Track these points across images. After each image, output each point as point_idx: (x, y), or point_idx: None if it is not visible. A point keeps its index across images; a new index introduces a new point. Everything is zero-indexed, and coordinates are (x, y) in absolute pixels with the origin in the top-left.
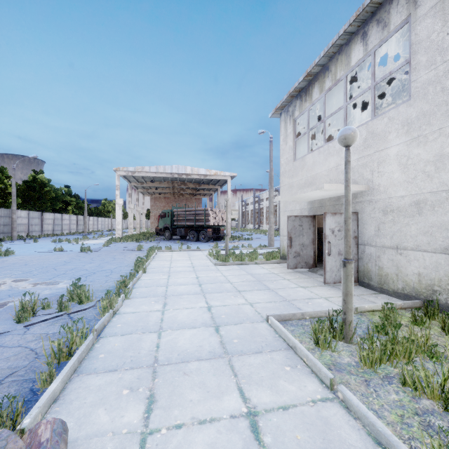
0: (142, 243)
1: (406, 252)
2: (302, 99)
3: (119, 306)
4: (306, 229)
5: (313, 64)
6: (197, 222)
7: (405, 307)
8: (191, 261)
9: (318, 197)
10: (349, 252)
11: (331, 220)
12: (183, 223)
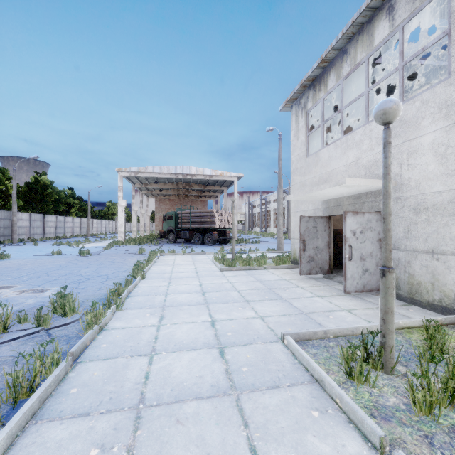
0: (145, 246)
1: (445, 257)
2: (315, 88)
3: (108, 320)
4: (321, 231)
5: (330, 47)
6: (202, 224)
7: (447, 323)
8: (194, 265)
9: (335, 195)
10: (390, 259)
11: (352, 220)
12: (188, 225)
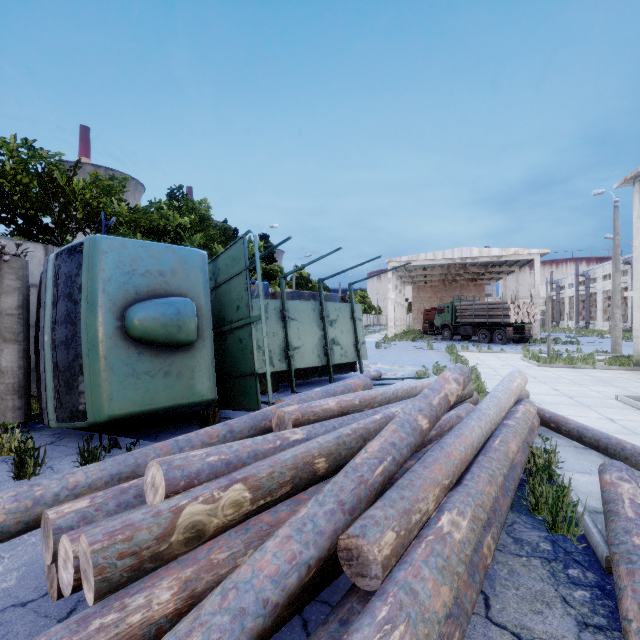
0: (420, 342)
1: None
2: None
3: None
4: None
5: None
6: (490, 318)
7: None
8: (504, 361)
9: None
10: None
11: None
12: (469, 320)
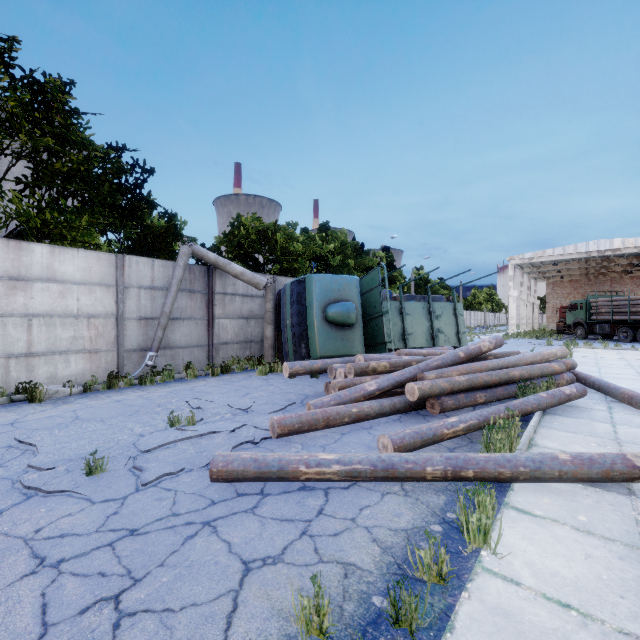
0: (544, 340)
1: None
2: None
3: None
4: None
5: None
6: (632, 315)
7: None
8: (621, 356)
9: None
10: None
11: None
12: (607, 317)
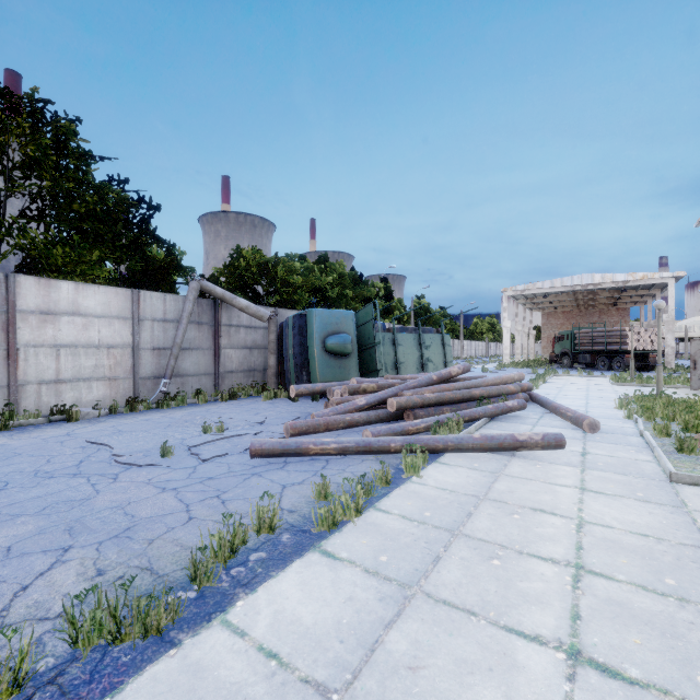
0: None
1: None
2: None
3: (534, 389)
4: None
5: None
6: (609, 345)
7: None
8: (587, 382)
9: None
10: (659, 361)
11: None
12: (588, 347)
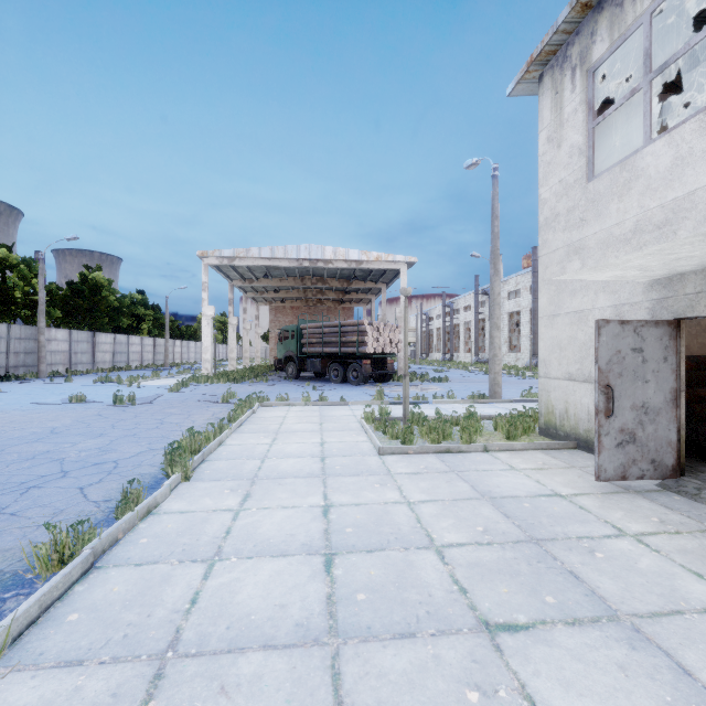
0: (243, 385)
1: None
2: None
3: None
4: (656, 362)
5: None
6: (343, 346)
7: None
8: (321, 435)
9: None
10: None
11: None
12: (318, 349)
